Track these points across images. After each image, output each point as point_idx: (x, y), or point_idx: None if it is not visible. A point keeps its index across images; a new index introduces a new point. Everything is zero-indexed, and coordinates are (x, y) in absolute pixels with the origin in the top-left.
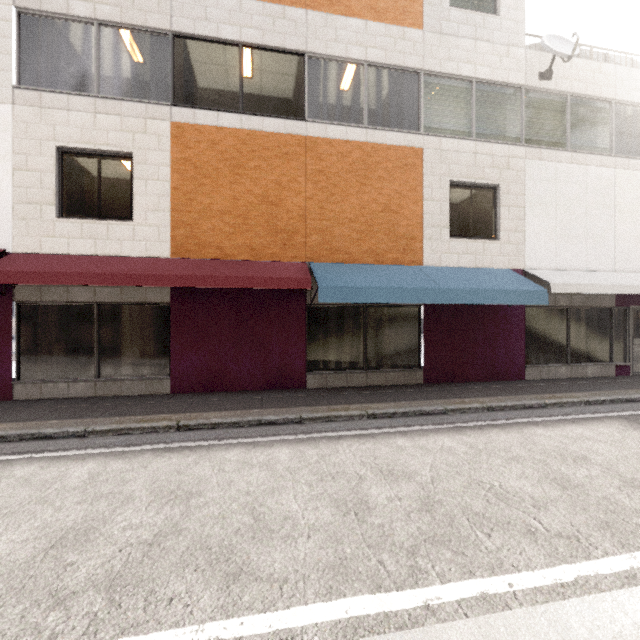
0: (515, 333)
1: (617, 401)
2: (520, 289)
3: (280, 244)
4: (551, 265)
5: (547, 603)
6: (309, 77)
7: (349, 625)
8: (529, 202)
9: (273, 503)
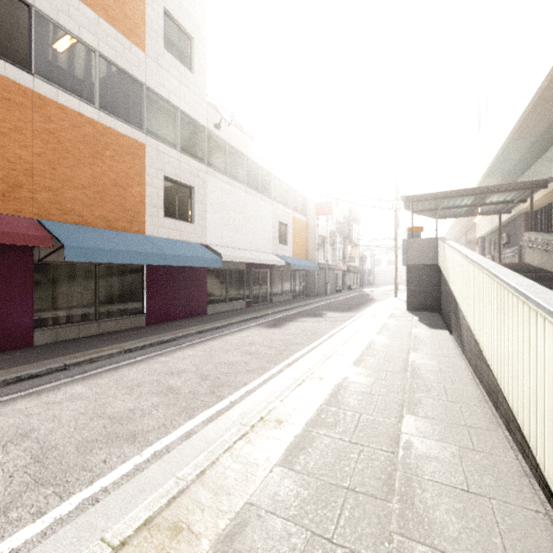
0: (202, 285)
1: (252, 319)
2: (209, 257)
3: None
4: (220, 243)
5: (265, 385)
6: (36, 32)
7: (208, 419)
8: (209, 202)
9: (112, 409)
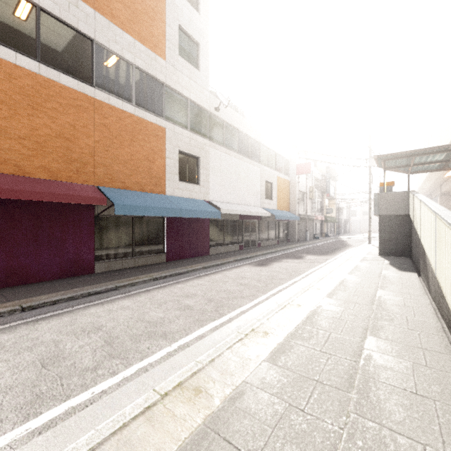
0: (206, 232)
1: (244, 259)
2: (211, 211)
3: (74, 170)
4: (219, 200)
5: (255, 308)
6: (96, 57)
7: (214, 328)
8: (211, 168)
9: (149, 317)
